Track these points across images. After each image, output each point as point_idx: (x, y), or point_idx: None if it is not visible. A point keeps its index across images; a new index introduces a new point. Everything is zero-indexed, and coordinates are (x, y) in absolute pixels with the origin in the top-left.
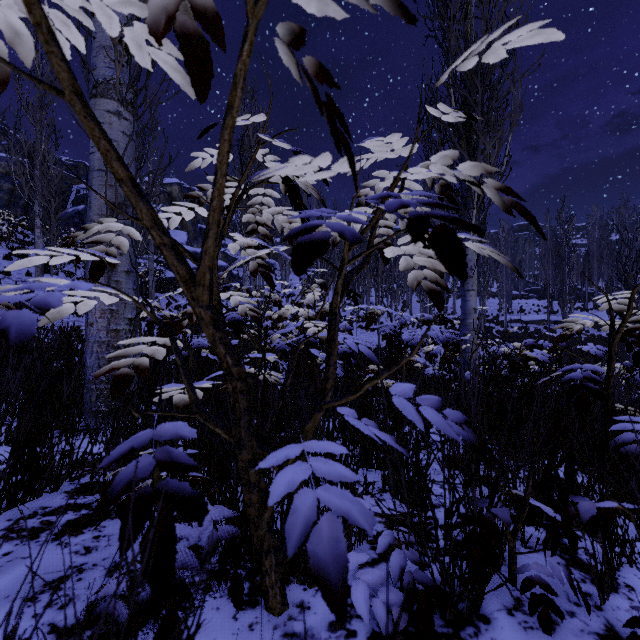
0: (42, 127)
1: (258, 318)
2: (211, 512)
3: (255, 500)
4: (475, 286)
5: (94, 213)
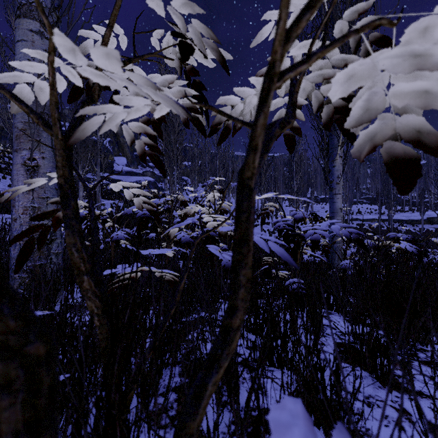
0: None
1: (155, 212)
2: None
3: None
4: (341, 191)
5: (18, 120)
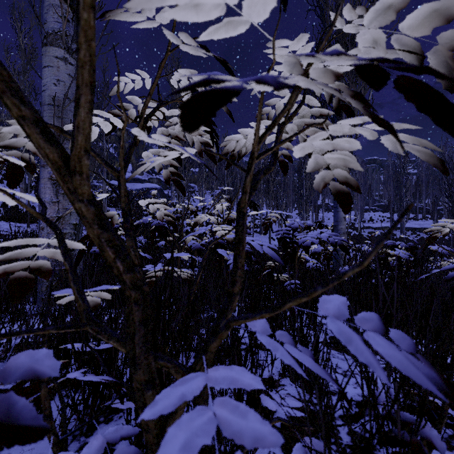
0: (25, 86)
1: (173, 222)
2: (107, 431)
3: (152, 426)
4: None
5: None
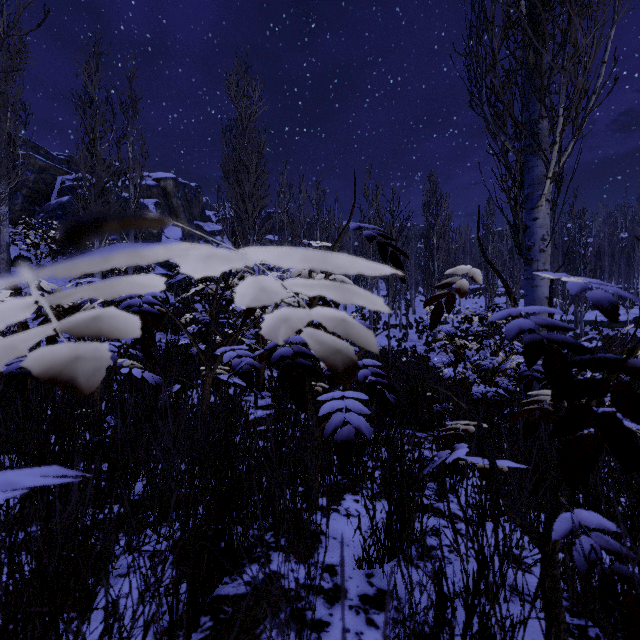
0: (7, 101)
1: None
2: None
3: None
4: (548, 264)
5: None
